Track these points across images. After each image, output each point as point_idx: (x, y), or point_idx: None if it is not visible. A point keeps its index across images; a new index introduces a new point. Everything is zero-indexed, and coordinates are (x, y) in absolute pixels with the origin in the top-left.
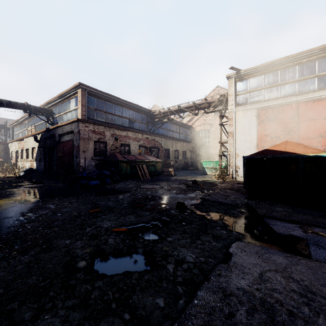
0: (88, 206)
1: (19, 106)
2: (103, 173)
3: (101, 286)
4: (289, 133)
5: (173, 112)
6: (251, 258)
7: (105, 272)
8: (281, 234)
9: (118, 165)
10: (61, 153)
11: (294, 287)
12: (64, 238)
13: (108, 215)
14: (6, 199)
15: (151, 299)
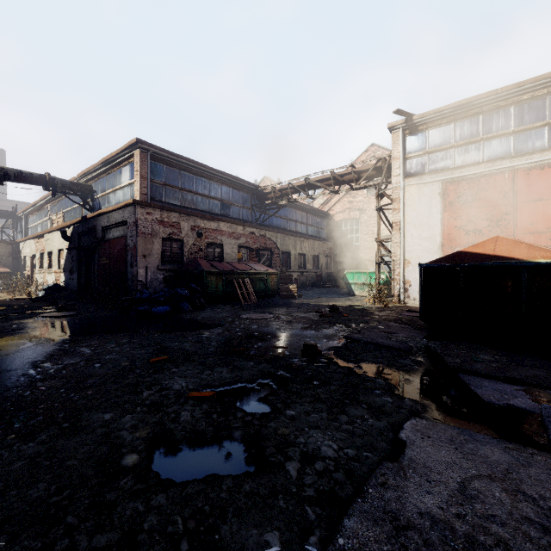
0: (148, 351)
1: (36, 179)
2: (177, 293)
3: (162, 505)
4: (498, 223)
5: (297, 189)
6: (442, 451)
7: (173, 475)
8: (492, 404)
9: (203, 280)
10: (106, 258)
11: (529, 512)
12: (103, 410)
13: (183, 366)
14: (10, 337)
15: (255, 534)
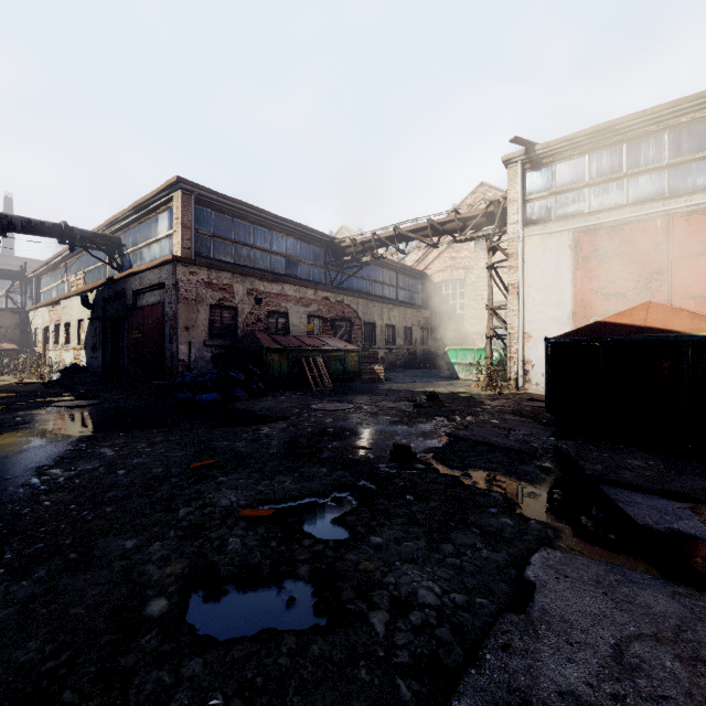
0: (189, 452)
1: (49, 229)
2: (228, 376)
3: (197, 675)
4: (648, 285)
5: (384, 242)
6: (586, 598)
7: (214, 630)
8: (650, 529)
9: (263, 359)
10: (138, 331)
11: None
12: (125, 534)
13: (234, 474)
14: (11, 434)
15: None
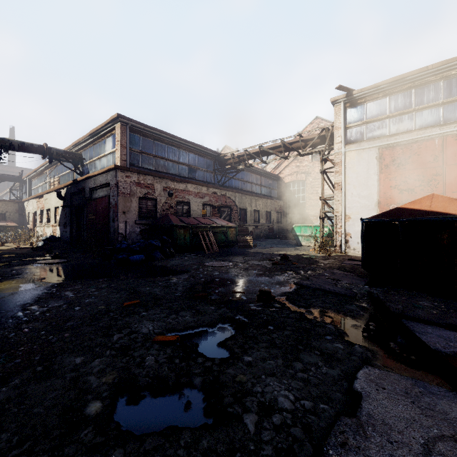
0: (123, 295)
1: (36, 149)
2: (151, 243)
3: None
4: (429, 183)
5: (253, 156)
6: (399, 406)
7: (133, 426)
8: (439, 352)
9: (173, 232)
10: (93, 214)
11: None
12: (76, 353)
13: (152, 310)
14: (9, 281)
15: None
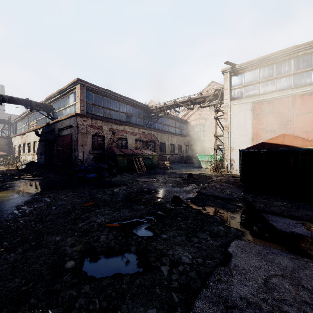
0: (83, 199)
1: (21, 101)
2: (100, 166)
3: (87, 292)
4: (285, 126)
5: (169, 107)
6: (253, 260)
7: (94, 274)
8: (282, 231)
9: (115, 159)
10: (60, 146)
11: (306, 298)
12: (55, 234)
13: (103, 209)
14: (5, 192)
15: (142, 310)
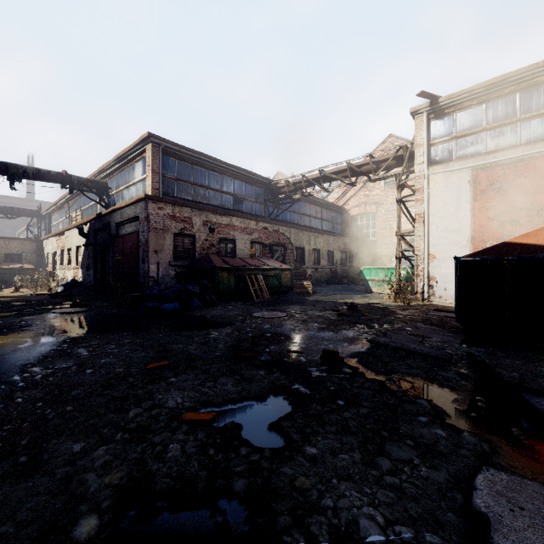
0: (149, 354)
1: (54, 177)
2: (187, 289)
3: None
4: (540, 213)
5: (312, 182)
6: None
7: None
8: None
9: (215, 276)
10: (120, 254)
11: None
12: (76, 435)
13: (183, 375)
14: (14, 335)
15: None
